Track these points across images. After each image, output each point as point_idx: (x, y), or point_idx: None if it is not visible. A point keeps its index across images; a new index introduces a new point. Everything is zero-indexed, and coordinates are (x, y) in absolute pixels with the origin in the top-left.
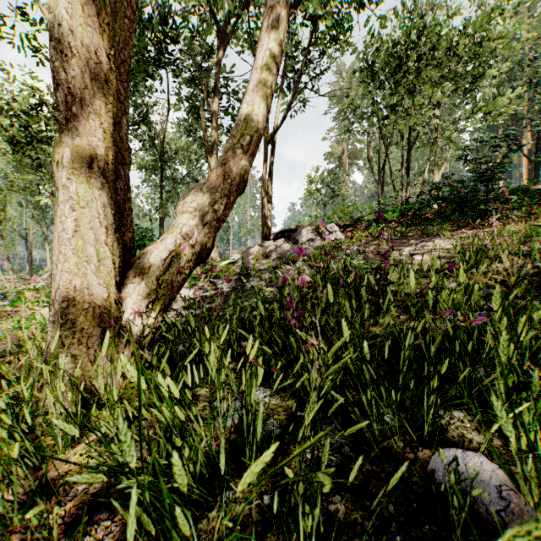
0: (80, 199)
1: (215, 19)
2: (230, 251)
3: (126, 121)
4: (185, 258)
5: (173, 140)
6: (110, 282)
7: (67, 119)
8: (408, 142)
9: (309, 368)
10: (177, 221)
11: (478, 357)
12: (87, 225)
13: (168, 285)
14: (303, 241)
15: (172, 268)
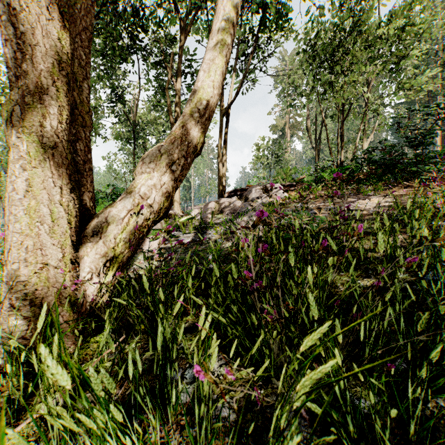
0: (32, 159)
1: (179, 11)
2: (191, 207)
3: (87, 85)
4: (143, 217)
5: (144, 115)
6: (65, 242)
7: (17, 76)
8: (343, 114)
9: (270, 343)
10: (135, 181)
11: (444, 323)
12: (40, 185)
13: (126, 243)
14: (253, 198)
15: (130, 227)
